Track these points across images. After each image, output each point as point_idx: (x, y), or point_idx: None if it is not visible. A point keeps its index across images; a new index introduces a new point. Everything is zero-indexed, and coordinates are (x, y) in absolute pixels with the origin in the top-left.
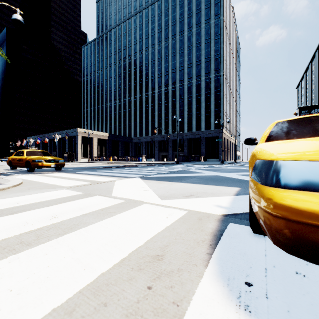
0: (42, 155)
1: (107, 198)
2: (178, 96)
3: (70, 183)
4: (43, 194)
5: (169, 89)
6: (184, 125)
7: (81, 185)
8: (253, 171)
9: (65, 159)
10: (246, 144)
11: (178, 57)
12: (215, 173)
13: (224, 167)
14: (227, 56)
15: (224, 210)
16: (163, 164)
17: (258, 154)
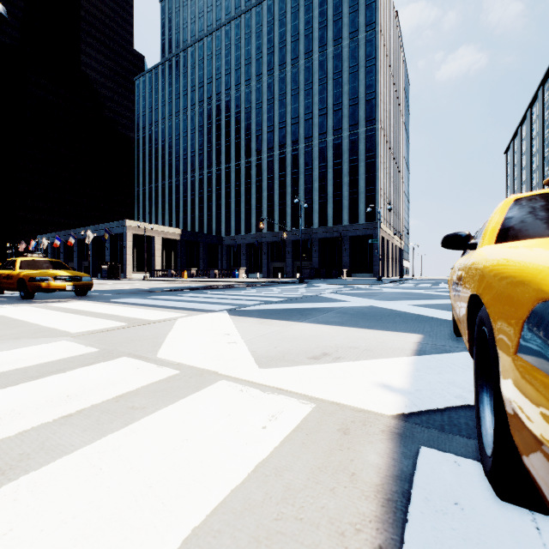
0: (51, 268)
1: (144, 363)
2: (303, 165)
3: (86, 324)
4: (11, 352)
5: (287, 153)
6: (313, 215)
7: (107, 329)
8: (534, 339)
9: (104, 275)
10: (448, 247)
11: (302, 97)
12: (368, 301)
13: (384, 289)
14: (386, 95)
15: (400, 398)
16: (276, 283)
17: (545, 278)
